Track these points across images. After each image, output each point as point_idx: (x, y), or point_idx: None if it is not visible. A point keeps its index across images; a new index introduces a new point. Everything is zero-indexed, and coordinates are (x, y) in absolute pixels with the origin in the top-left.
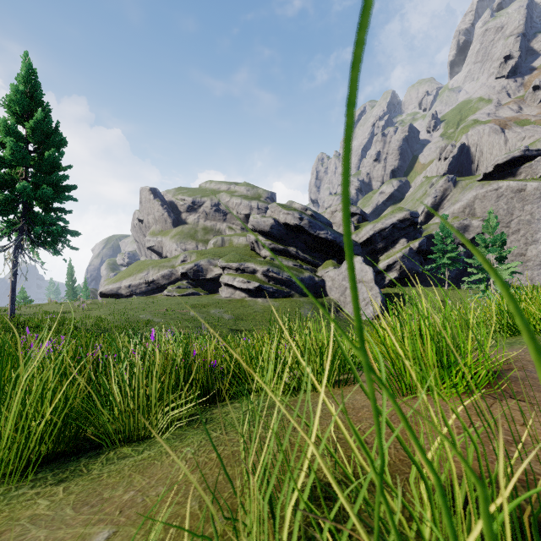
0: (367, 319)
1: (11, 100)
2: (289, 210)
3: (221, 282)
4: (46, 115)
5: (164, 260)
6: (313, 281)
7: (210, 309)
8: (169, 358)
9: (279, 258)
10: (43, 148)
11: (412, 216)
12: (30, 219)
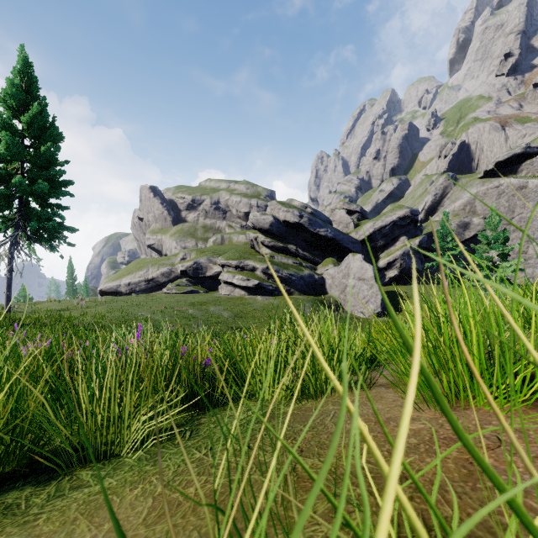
0: (367, 317)
1: (6, 93)
2: (289, 207)
3: (221, 280)
4: (42, 109)
5: (164, 258)
6: (312, 278)
7: (209, 307)
8: (154, 357)
9: (279, 255)
10: (39, 143)
11: (413, 214)
12: (26, 215)
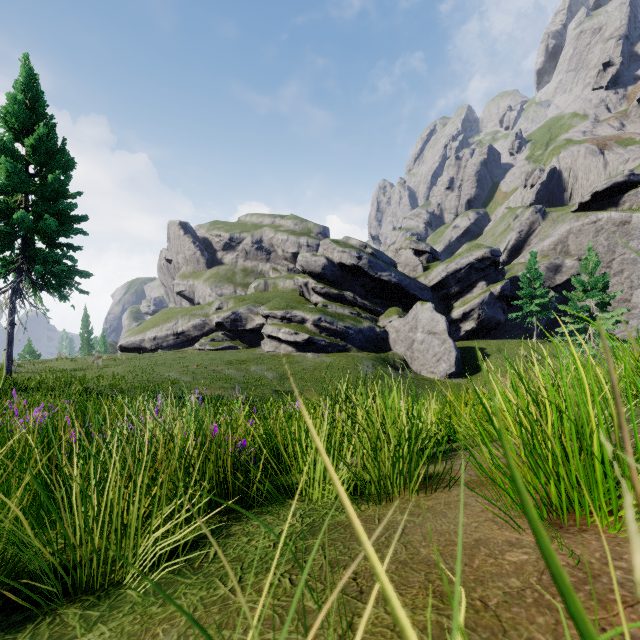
0: (439, 378)
1: (7, 112)
2: (345, 247)
3: (264, 334)
4: (49, 130)
5: (196, 308)
6: (373, 332)
7: (249, 366)
8: (176, 440)
9: (333, 304)
10: (46, 170)
11: (493, 255)
12: (31, 257)
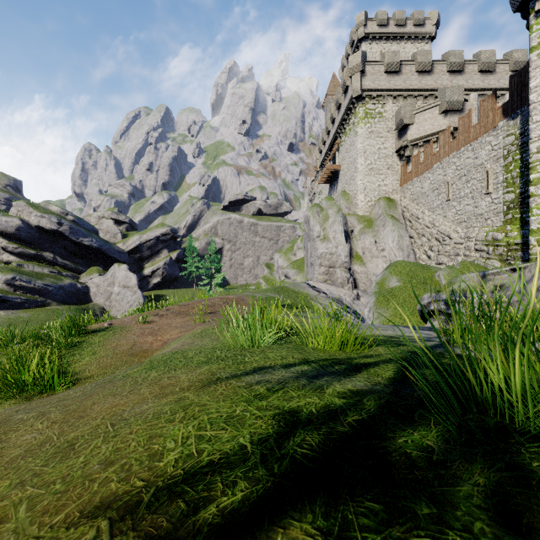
0: None
1: None
2: (44, 212)
3: None
4: None
5: None
6: (75, 287)
7: None
8: None
9: (30, 264)
10: None
11: (173, 232)
12: None
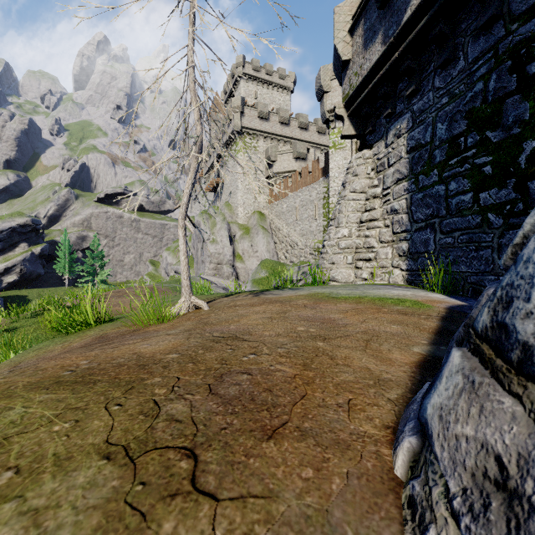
0: None
1: None
2: None
3: None
4: None
5: None
6: None
7: None
8: None
9: None
10: None
11: (35, 223)
12: None
